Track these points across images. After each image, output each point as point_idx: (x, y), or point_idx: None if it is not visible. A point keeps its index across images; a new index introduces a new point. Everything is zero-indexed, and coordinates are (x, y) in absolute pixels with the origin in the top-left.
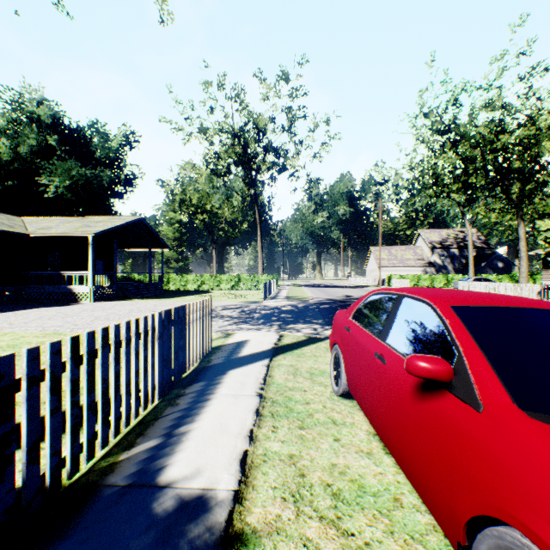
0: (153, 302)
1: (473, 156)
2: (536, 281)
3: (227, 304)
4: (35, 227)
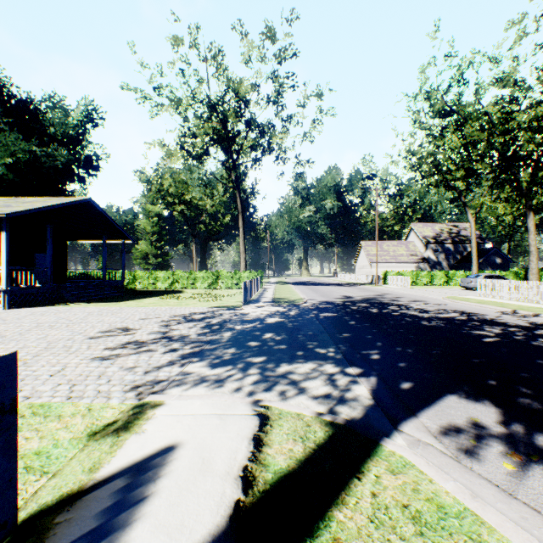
0: (91, 309)
1: (478, 140)
2: (542, 278)
3: (191, 312)
4: None
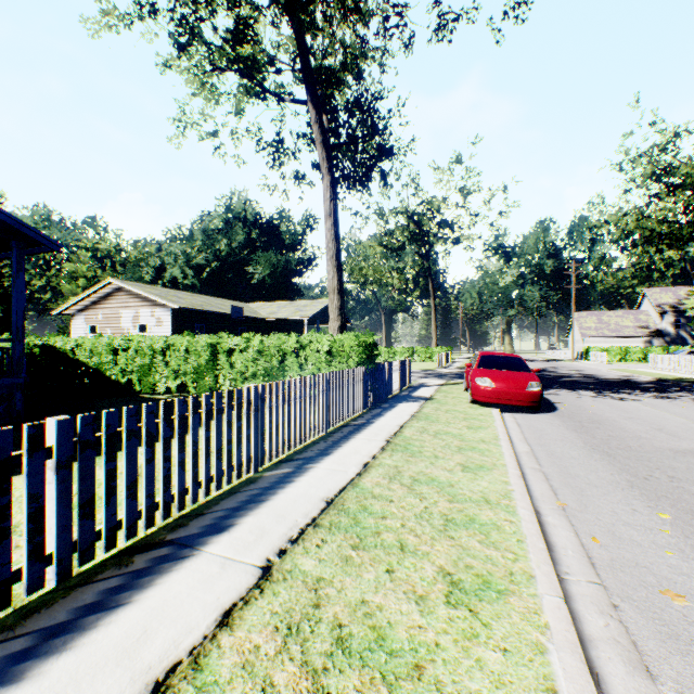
0: None
1: None
2: None
3: None
4: (264, 312)
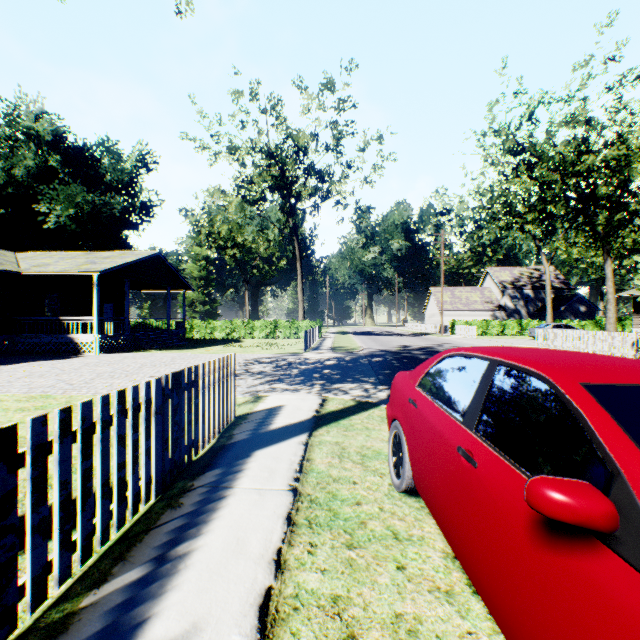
0: (171, 355)
1: (551, 181)
2: (625, 328)
3: (260, 357)
4: (30, 264)
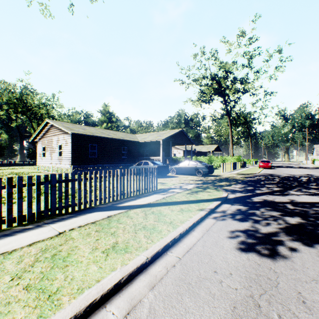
0: None
1: None
2: None
3: None
4: (197, 149)
